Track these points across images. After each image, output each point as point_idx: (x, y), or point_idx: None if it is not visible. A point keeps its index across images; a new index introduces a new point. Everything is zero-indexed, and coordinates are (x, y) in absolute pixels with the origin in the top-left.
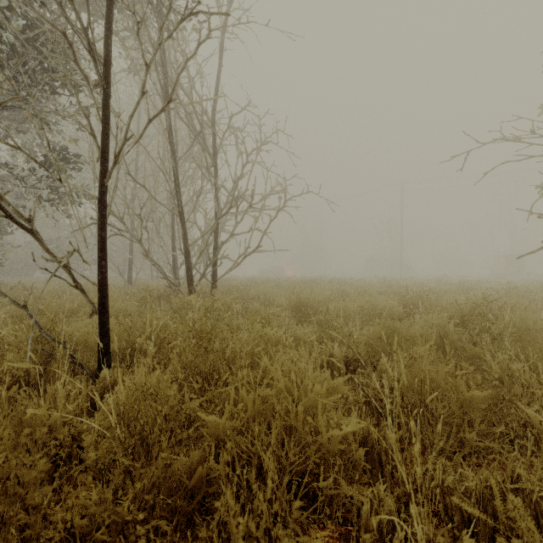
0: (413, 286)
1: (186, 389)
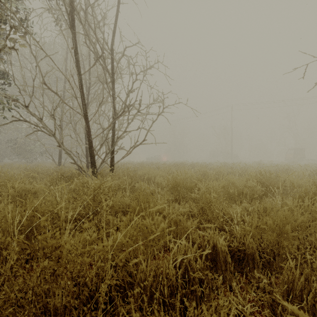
0: (246, 167)
1: None
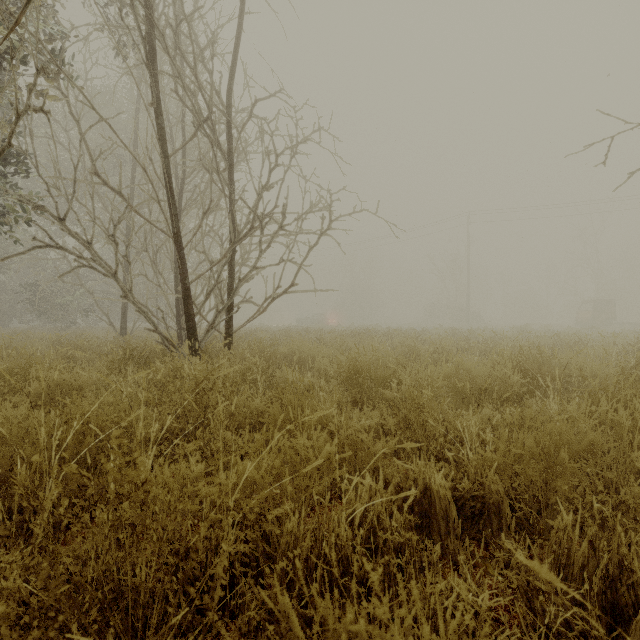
0: (495, 339)
1: None
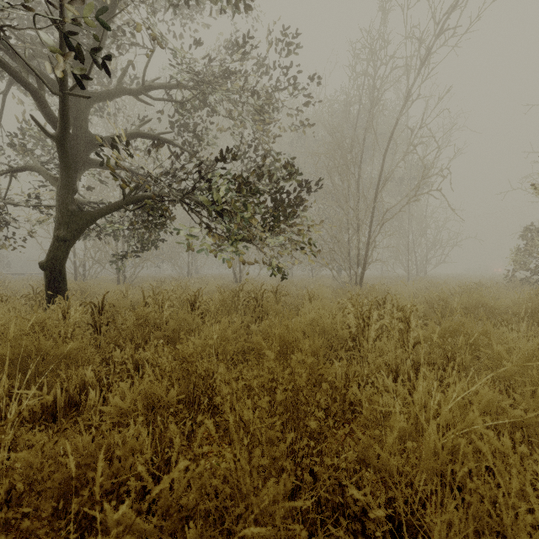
0: None
1: None
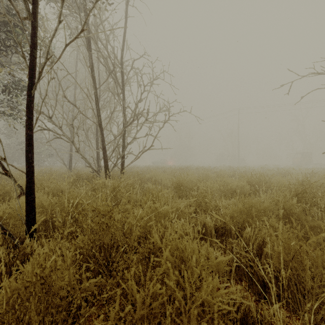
0: (248, 171)
1: (83, 268)
